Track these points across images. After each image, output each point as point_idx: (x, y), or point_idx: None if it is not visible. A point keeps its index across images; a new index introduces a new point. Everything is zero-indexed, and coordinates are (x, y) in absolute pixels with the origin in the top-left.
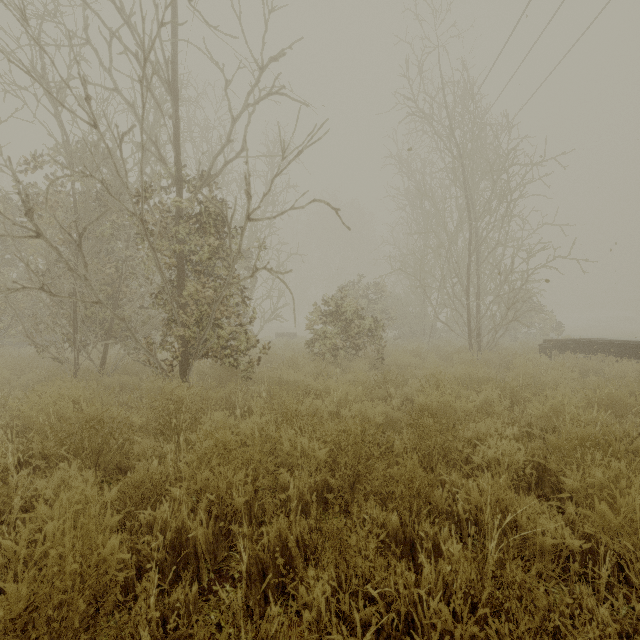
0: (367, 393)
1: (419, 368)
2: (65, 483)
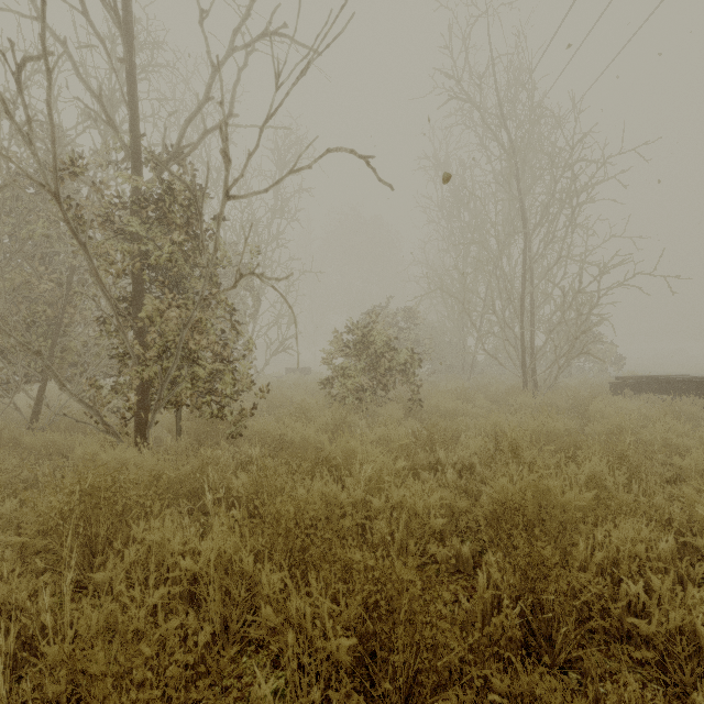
0: (408, 460)
1: (469, 416)
2: None
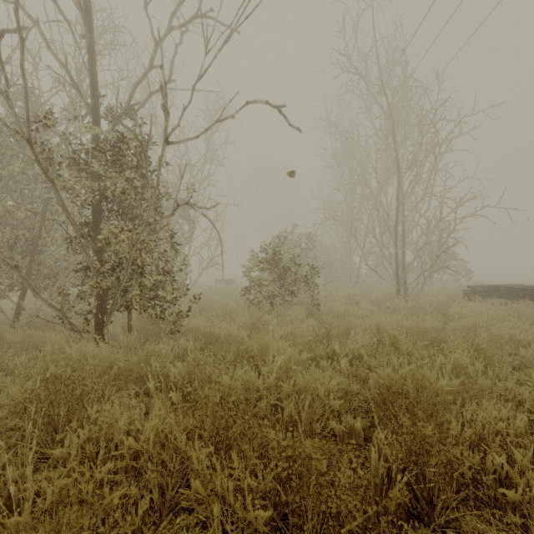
0: (310, 352)
1: (356, 316)
2: None
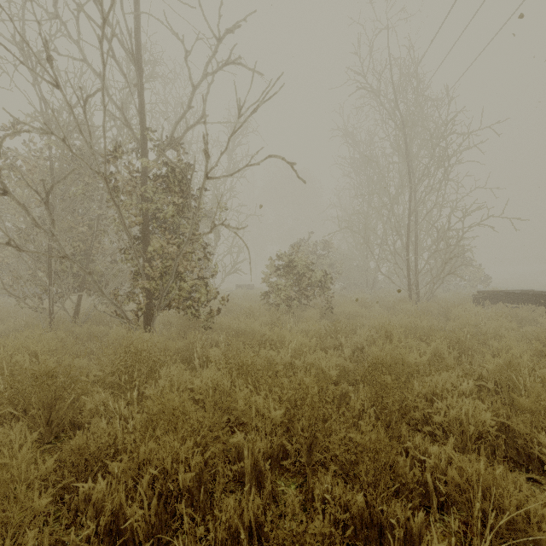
0: (319, 343)
1: (365, 317)
2: (5, 448)
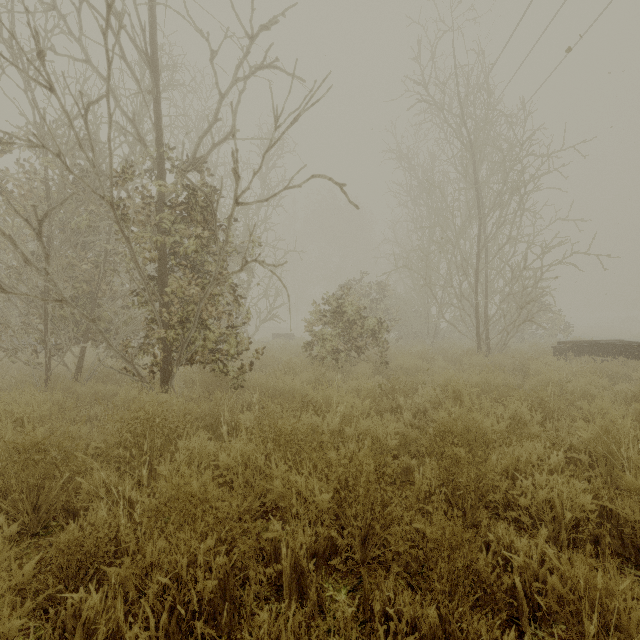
0: (374, 404)
1: (427, 373)
2: None
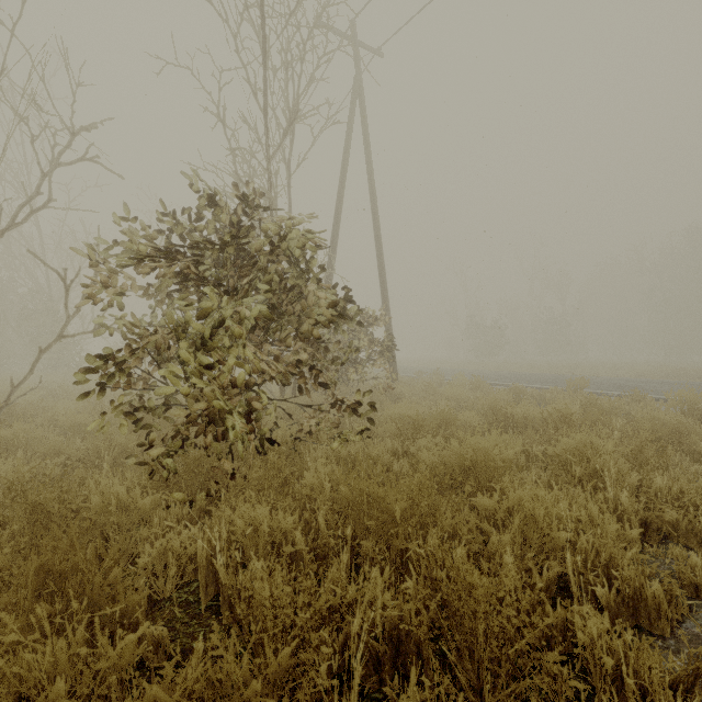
0: None
1: None
2: None
